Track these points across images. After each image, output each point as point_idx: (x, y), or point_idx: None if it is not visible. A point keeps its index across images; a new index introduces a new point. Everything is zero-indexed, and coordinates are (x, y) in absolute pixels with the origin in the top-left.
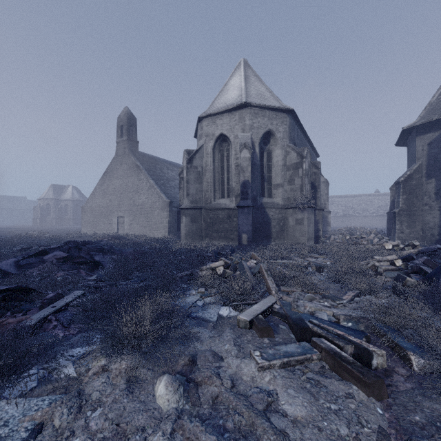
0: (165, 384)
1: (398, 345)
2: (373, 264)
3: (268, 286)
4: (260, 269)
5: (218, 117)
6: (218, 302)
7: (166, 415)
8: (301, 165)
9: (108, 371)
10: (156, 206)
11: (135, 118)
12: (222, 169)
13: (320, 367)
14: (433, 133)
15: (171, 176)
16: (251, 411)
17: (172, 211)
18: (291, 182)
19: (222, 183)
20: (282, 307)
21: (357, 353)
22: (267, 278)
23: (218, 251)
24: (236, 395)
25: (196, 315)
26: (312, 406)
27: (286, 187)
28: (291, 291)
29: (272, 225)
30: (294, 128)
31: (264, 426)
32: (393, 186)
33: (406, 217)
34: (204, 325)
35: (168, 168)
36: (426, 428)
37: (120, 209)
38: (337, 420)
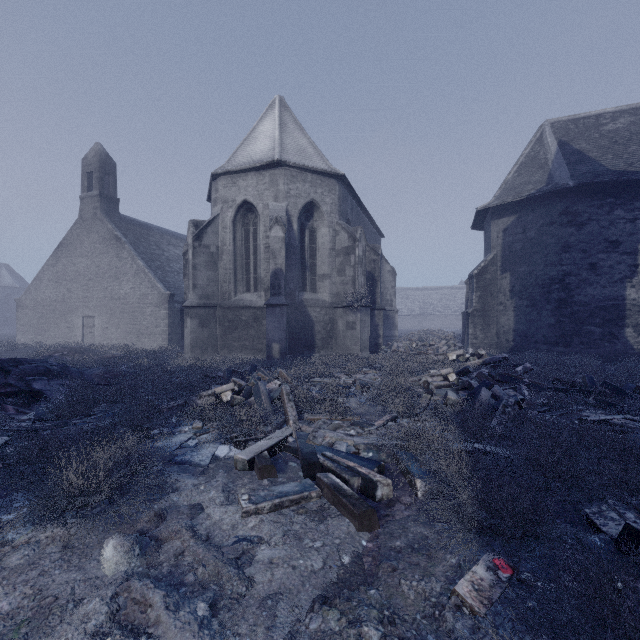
0: (113, 544)
1: (409, 472)
2: (425, 380)
3: (287, 414)
4: (282, 392)
5: (240, 176)
6: (217, 440)
7: (111, 580)
8: (353, 250)
9: (36, 541)
10: (147, 301)
11: (113, 162)
12: (247, 250)
13: (319, 505)
14: (508, 218)
15: (174, 254)
16: (219, 561)
17: (174, 309)
18: (341, 273)
19: (247, 271)
20: (296, 440)
21: (364, 485)
22: (287, 403)
23: (233, 369)
24: (208, 547)
25: (182, 458)
26: (293, 547)
27: (335, 279)
28: (317, 419)
29: (316, 330)
30: (347, 199)
31: (230, 574)
32: (468, 279)
33: (481, 319)
34: (190, 471)
35: (169, 242)
36: (403, 551)
37: (88, 305)
38: (316, 557)
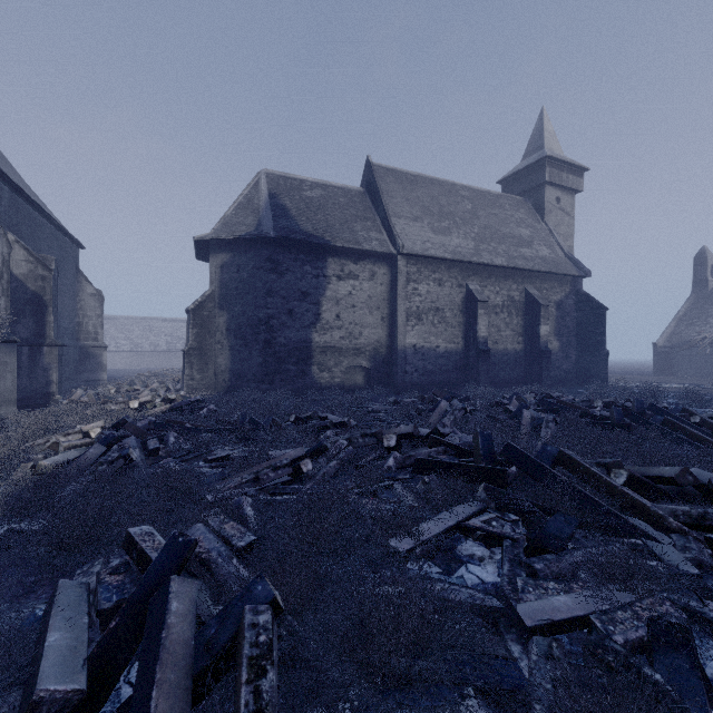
0: None
1: None
2: (54, 442)
3: None
4: None
5: None
6: None
7: None
8: None
9: None
10: None
11: None
12: None
13: None
14: (225, 254)
15: None
16: None
17: None
18: None
19: None
20: None
21: None
22: None
23: None
24: None
25: None
26: None
27: None
28: None
29: None
30: None
31: None
32: None
33: (198, 358)
34: None
35: None
36: None
37: None
38: None
